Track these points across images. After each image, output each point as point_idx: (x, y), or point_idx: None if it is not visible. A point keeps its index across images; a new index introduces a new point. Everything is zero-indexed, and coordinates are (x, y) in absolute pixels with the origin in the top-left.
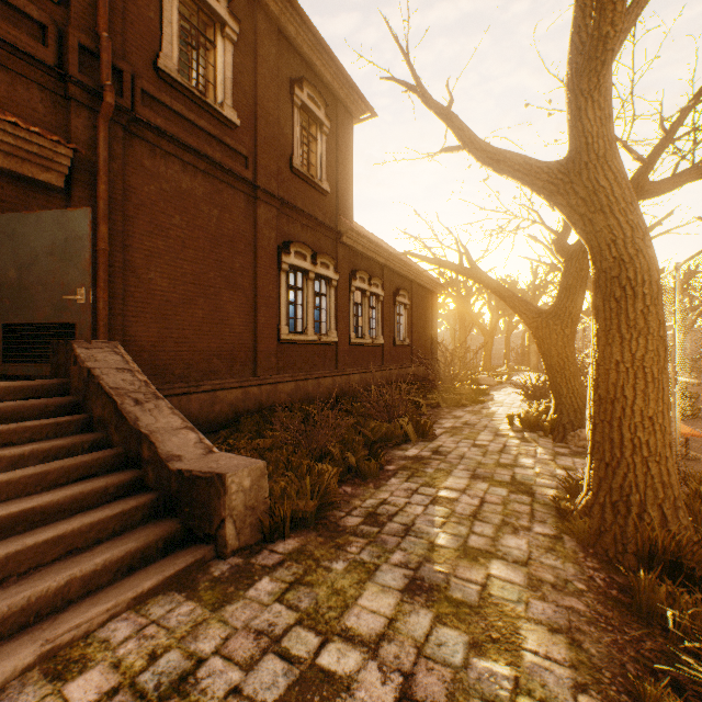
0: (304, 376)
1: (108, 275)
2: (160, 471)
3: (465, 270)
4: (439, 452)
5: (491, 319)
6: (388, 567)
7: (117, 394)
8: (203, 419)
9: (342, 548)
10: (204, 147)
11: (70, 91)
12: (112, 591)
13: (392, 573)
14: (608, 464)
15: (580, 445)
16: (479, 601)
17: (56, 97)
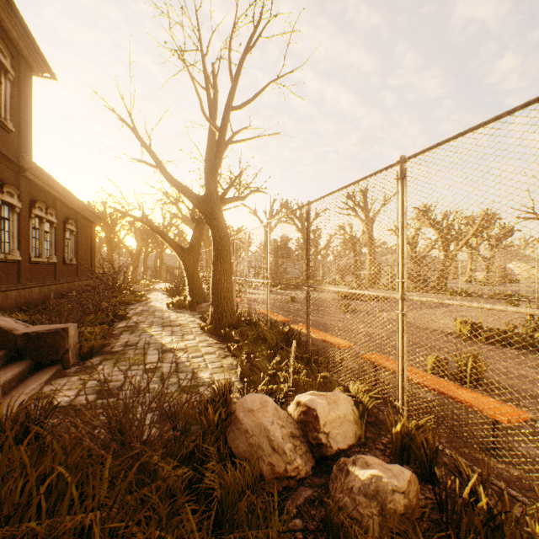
0: None
1: None
2: (5, 337)
3: (145, 221)
4: (139, 322)
5: (138, 246)
6: (151, 351)
7: None
8: None
9: (126, 353)
10: None
11: None
12: (28, 384)
13: (154, 351)
14: (217, 305)
15: (202, 311)
16: (187, 348)
17: None
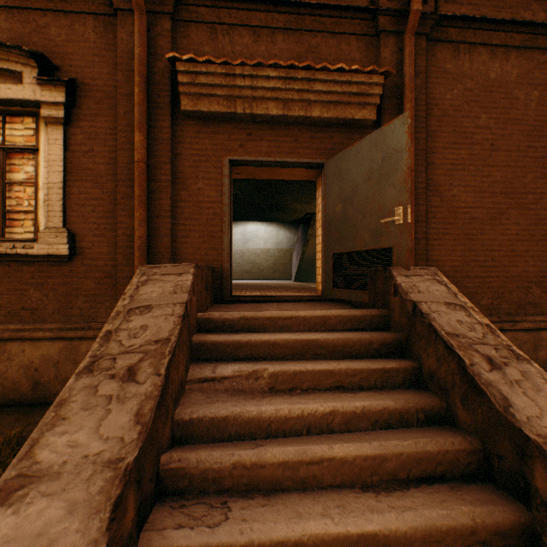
0: None
1: (411, 198)
2: None
3: None
4: None
5: None
6: None
7: (458, 345)
8: None
9: None
10: (518, 15)
11: (379, 25)
12: None
13: None
14: None
15: None
16: None
17: (367, 39)
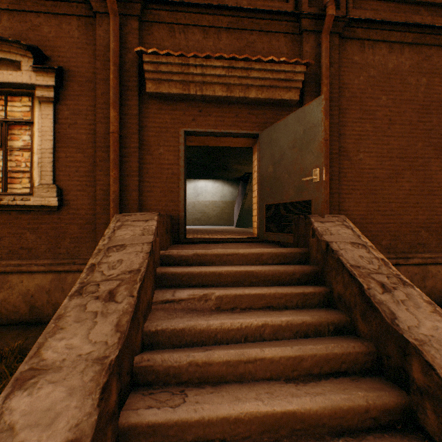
0: None
1: (327, 161)
2: None
3: None
4: None
5: None
6: None
7: (359, 274)
8: None
9: None
10: (411, 18)
11: (302, 26)
12: None
13: None
14: None
15: None
16: None
17: (293, 37)
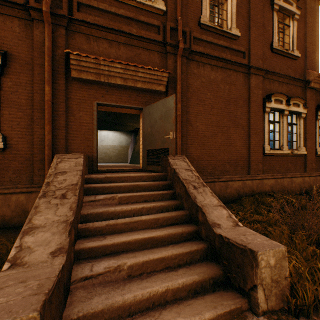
0: (280, 176)
1: (180, 126)
2: (208, 231)
3: None
4: None
5: None
6: None
7: (185, 182)
8: (221, 196)
9: None
10: (221, 54)
11: (167, 49)
12: (186, 307)
13: None
14: None
15: None
16: None
17: (162, 54)
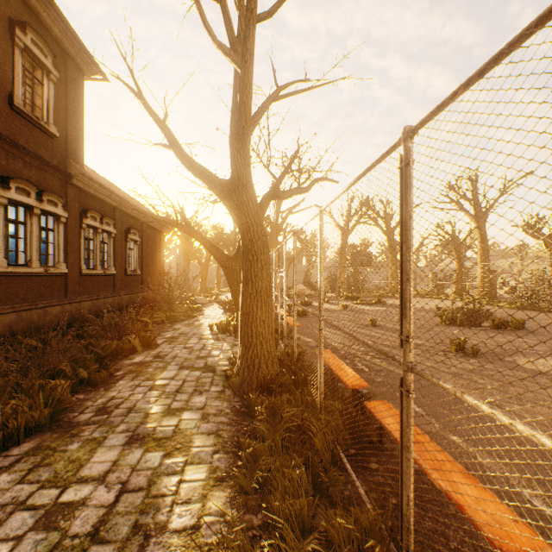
0: (28, 307)
1: None
2: None
3: (181, 226)
4: (159, 356)
5: (207, 255)
6: (115, 435)
7: None
8: None
9: (77, 435)
10: None
11: None
12: None
13: (117, 437)
14: (247, 346)
15: None
16: (173, 434)
17: None
